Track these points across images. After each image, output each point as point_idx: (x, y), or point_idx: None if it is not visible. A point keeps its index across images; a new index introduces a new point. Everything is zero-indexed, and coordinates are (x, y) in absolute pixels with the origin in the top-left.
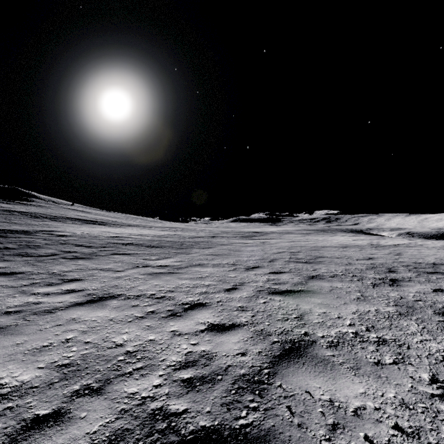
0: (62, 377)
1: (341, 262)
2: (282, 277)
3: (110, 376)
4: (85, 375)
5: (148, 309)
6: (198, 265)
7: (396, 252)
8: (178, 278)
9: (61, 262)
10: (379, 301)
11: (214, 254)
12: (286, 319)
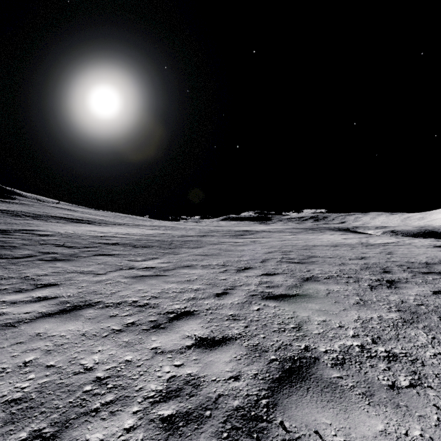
0: (7, 420)
1: (334, 262)
2: (276, 280)
3: (71, 415)
4: (38, 415)
5: (127, 320)
6: (187, 266)
7: (387, 251)
8: (164, 282)
9: (37, 264)
10: (380, 306)
11: (203, 255)
12: (283, 330)
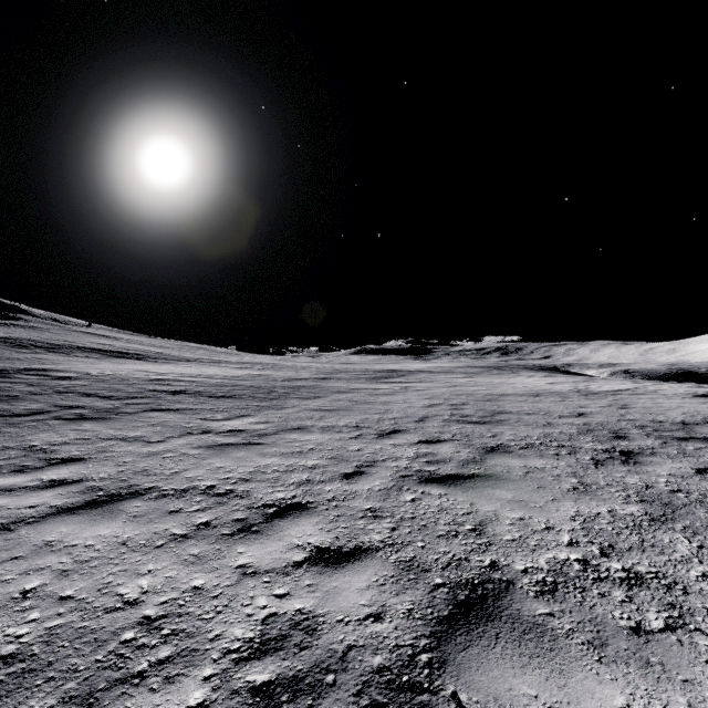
0: None
1: (536, 421)
2: (441, 450)
3: (98, 684)
4: (43, 685)
5: (198, 519)
6: (297, 429)
7: (619, 404)
8: (260, 454)
9: (51, 426)
10: (612, 493)
11: (323, 410)
12: (455, 534)
